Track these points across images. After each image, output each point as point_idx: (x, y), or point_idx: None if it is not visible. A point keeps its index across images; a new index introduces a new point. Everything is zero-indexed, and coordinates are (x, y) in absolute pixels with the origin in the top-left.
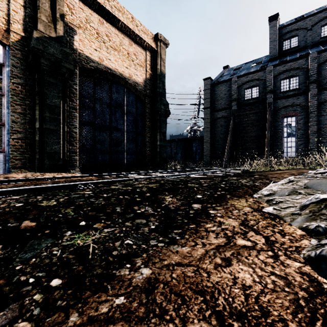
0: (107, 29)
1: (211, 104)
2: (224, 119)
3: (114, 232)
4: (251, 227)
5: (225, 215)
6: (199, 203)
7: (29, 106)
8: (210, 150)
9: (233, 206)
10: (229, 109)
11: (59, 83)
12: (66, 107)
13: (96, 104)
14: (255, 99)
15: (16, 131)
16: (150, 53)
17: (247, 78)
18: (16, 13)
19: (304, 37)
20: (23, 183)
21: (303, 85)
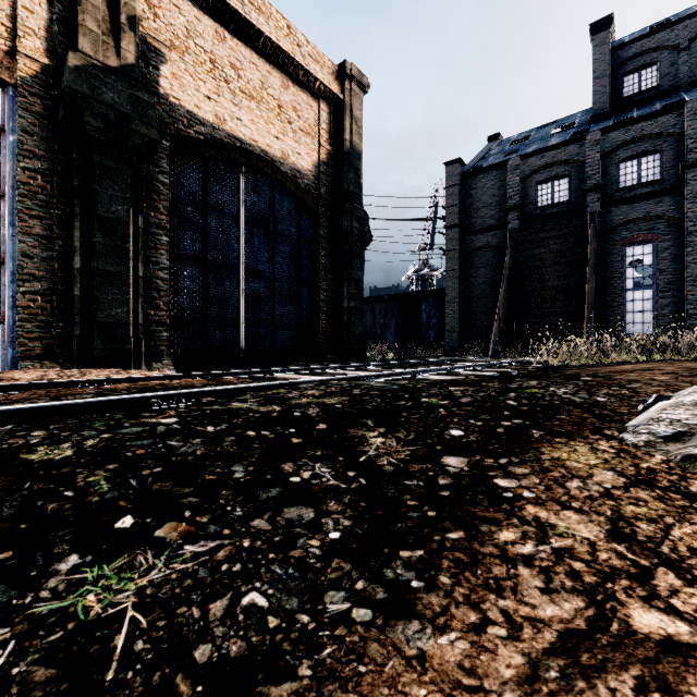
0: (232, 53)
1: (463, 219)
2: (490, 251)
3: (215, 556)
4: (652, 547)
5: (547, 496)
6: (459, 452)
7: (59, 221)
8: (459, 319)
9: (561, 466)
10: (503, 228)
11: (125, 168)
12: (141, 223)
13: (209, 217)
14: (561, 205)
15: (30, 276)
16: (328, 106)
17: (543, 159)
18: (30, 13)
19: (671, 66)
20: (29, 394)
21: (672, 171)
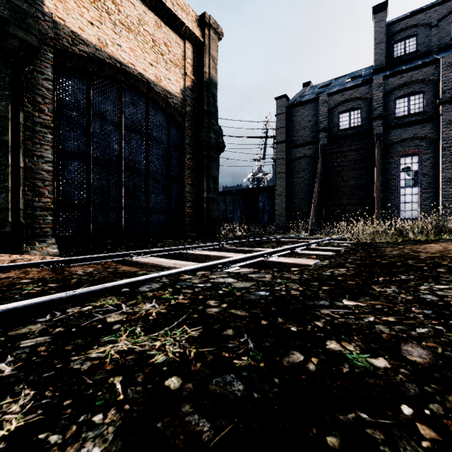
0: None
1: (288, 137)
2: (307, 160)
3: None
4: None
5: None
6: None
7: None
8: (285, 207)
9: None
10: (315, 143)
11: (3, 68)
12: (22, 119)
13: (92, 122)
14: (356, 128)
15: None
16: (192, 46)
17: (343, 96)
18: None
19: (426, 37)
20: None
21: (431, 106)
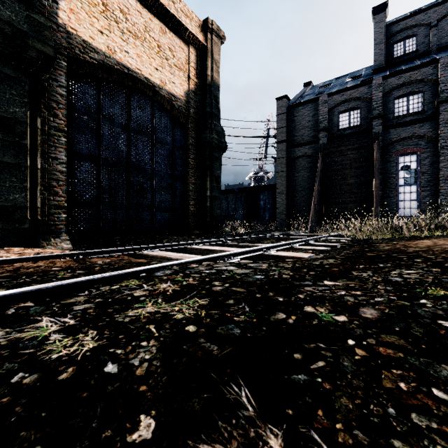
0: (121, 1)
1: (288, 137)
2: (307, 159)
3: None
4: None
5: None
6: None
7: None
8: (286, 205)
9: None
10: (316, 143)
11: (22, 77)
12: (39, 124)
13: (102, 125)
14: (355, 128)
15: None
16: (195, 50)
17: (343, 96)
18: None
19: (425, 37)
20: None
21: (430, 105)
